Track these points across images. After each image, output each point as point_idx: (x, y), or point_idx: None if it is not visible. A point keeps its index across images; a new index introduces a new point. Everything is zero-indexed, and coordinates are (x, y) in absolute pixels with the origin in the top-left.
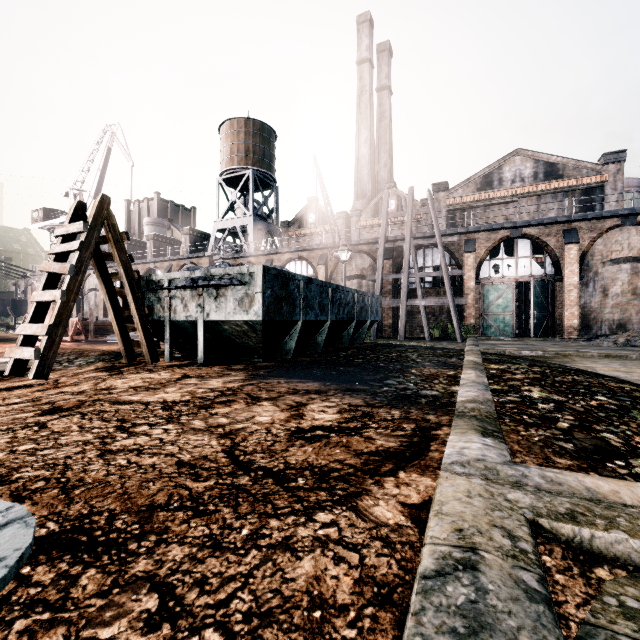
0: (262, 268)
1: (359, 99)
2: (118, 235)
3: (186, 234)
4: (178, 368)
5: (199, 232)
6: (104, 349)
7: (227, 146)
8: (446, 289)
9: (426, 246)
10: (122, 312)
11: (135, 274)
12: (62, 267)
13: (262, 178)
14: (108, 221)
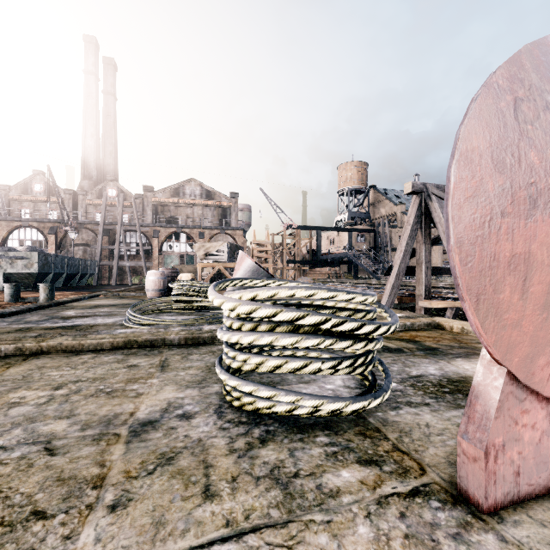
0: (38, 253)
1: (86, 101)
2: None
3: None
4: None
5: None
6: None
7: None
8: (142, 257)
9: (132, 230)
10: None
11: None
12: None
13: None
14: None
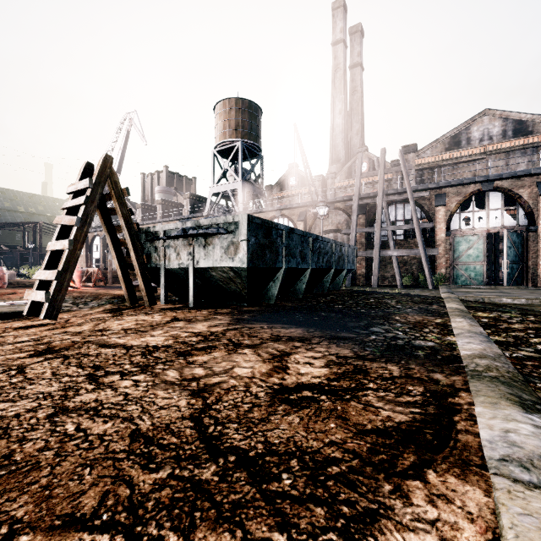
0: (246, 217)
1: (334, 76)
2: (120, 191)
3: (187, 198)
4: (170, 311)
5: (198, 196)
6: (116, 293)
7: (220, 123)
8: (417, 240)
9: (397, 202)
10: (125, 260)
11: (135, 226)
12: (70, 219)
13: (250, 148)
14: (111, 178)
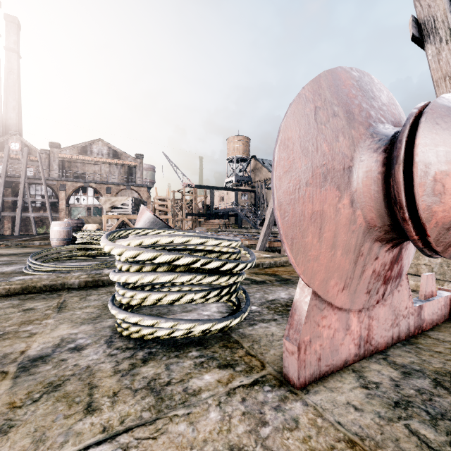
0: None
1: None
2: None
3: None
4: None
5: None
6: None
7: None
8: (47, 208)
9: (37, 183)
10: None
11: None
12: None
13: None
14: None
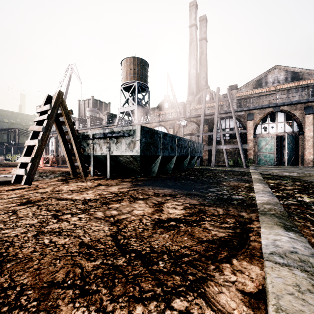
0: (140, 127)
1: (190, 45)
2: (67, 111)
3: (105, 115)
4: (96, 180)
5: (111, 114)
6: (64, 170)
7: (125, 71)
8: (237, 140)
9: (226, 118)
10: (70, 151)
11: (76, 131)
12: (39, 128)
13: (141, 86)
14: (62, 104)
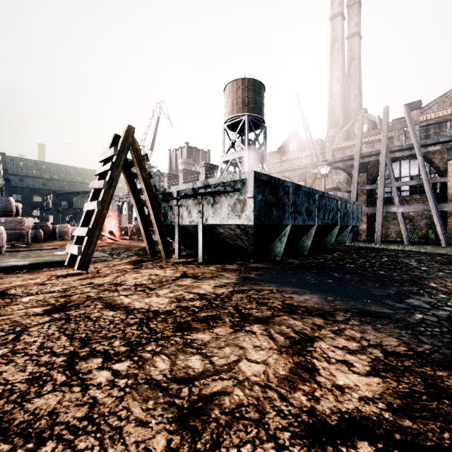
0: (253, 173)
1: (332, 47)
2: (140, 157)
3: (202, 167)
4: (182, 265)
5: (211, 165)
6: (143, 246)
7: (229, 101)
8: (427, 196)
9: (402, 158)
10: (147, 218)
11: (153, 188)
12: (100, 183)
13: (254, 121)
14: (132, 146)
